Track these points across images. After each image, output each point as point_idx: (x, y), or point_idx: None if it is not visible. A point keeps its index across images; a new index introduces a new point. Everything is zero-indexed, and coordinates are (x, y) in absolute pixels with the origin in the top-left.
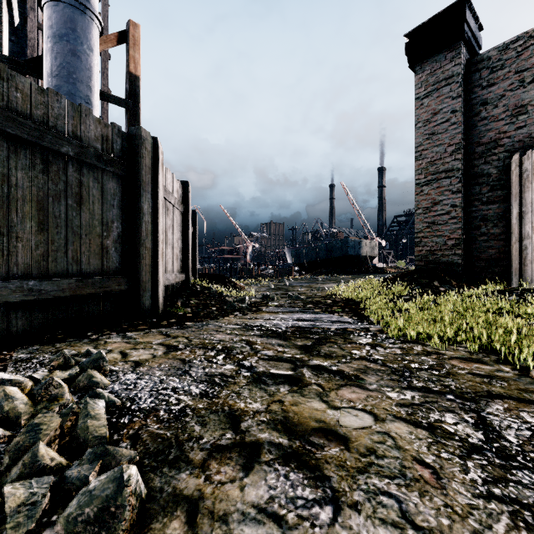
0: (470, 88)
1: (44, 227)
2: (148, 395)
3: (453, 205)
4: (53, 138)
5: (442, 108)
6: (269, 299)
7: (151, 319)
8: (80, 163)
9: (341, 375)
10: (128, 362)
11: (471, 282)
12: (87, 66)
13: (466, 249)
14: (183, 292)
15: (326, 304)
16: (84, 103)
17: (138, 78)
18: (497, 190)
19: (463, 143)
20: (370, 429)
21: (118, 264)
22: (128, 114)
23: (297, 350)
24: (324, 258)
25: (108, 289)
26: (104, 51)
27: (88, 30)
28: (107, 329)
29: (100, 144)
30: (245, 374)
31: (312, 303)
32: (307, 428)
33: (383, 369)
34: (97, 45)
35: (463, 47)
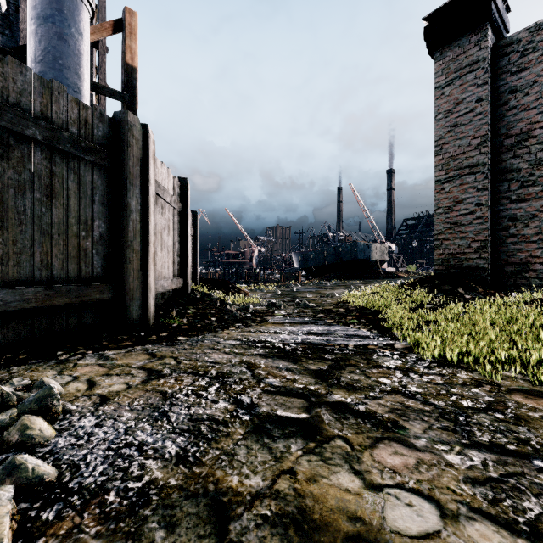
0: (497, 74)
1: (3, 224)
2: (102, 457)
3: (478, 204)
4: (15, 118)
5: (466, 97)
6: (275, 307)
7: (138, 333)
8: (51, 150)
9: (373, 421)
10: (93, 397)
11: (499, 289)
12: (75, 51)
13: (493, 253)
14: (180, 300)
15: (339, 313)
16: (72, 91)
17: (135, 70)
18: (529, 187)
19: (489, 136)
20: (440, 539)
21: (101, 268)
22: (124, 108)
23: (310, 377)
24: (333, 262)
25: (86, 299)
26: (101, 44)
27: (77, 12)
28: (82, 347)
29: (77, 129)
30: (243, 417)
31: (323, 312)
32: (336, 536)
33: (427, 409)
34: (87, 29)
35: (489, 30)
